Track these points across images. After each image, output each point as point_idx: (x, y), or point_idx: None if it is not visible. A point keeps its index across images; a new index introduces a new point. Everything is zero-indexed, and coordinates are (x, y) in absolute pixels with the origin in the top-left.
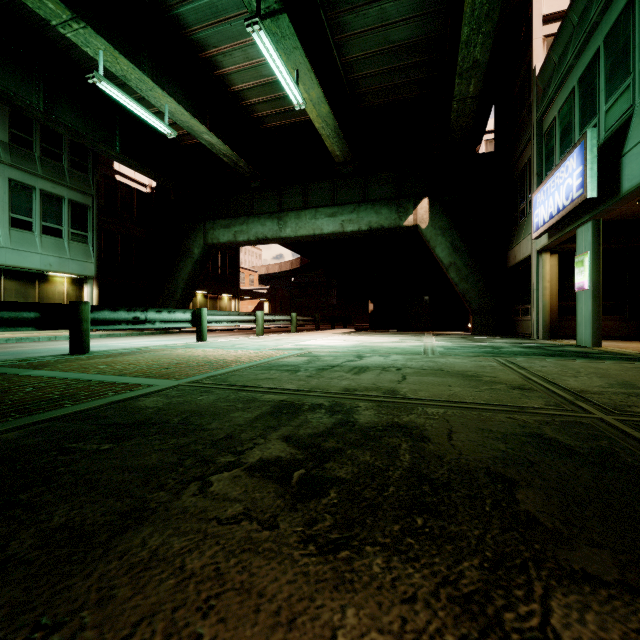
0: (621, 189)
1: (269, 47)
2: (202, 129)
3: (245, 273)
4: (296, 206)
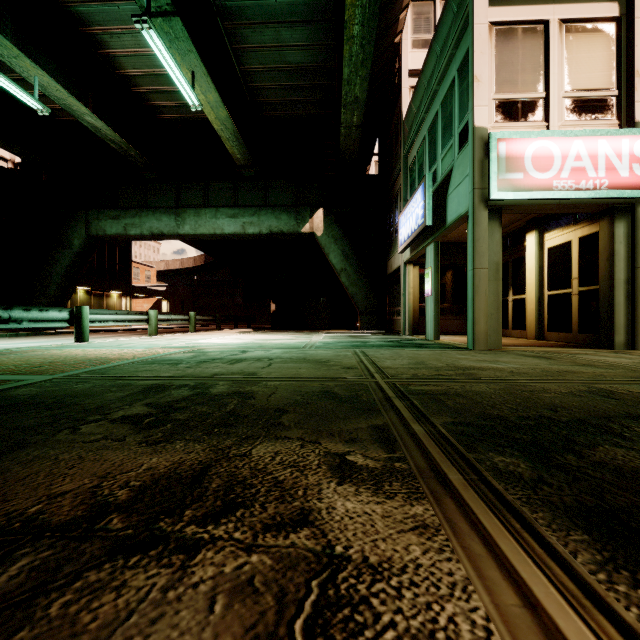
0: (446, 221)
1: (160, 47)
2: (83, 110)
3: (140, 268)
4: (196, 203)
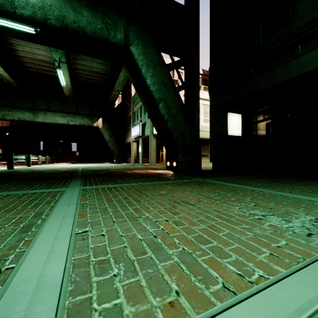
0: (145, 135)
1: (61, 73)
2: (1, 70)
3: None
4: (43, 108)
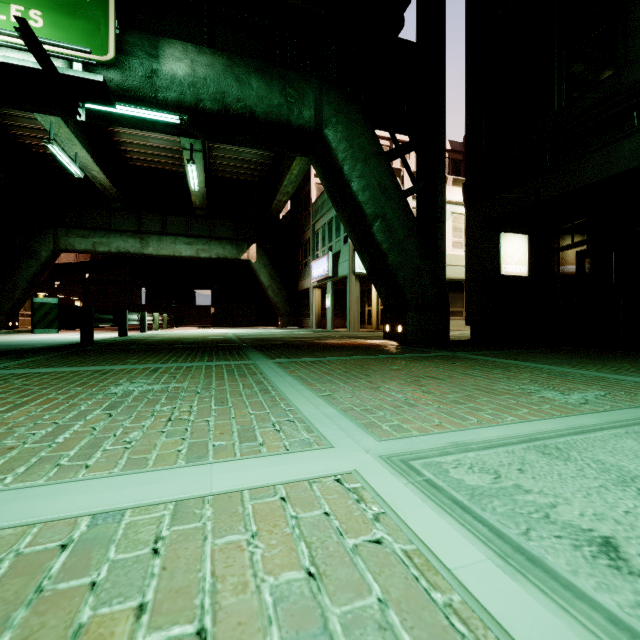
0: (338, 275)
1: (194, 170)
2: (95, 169)
3: None
4: (155, 230)
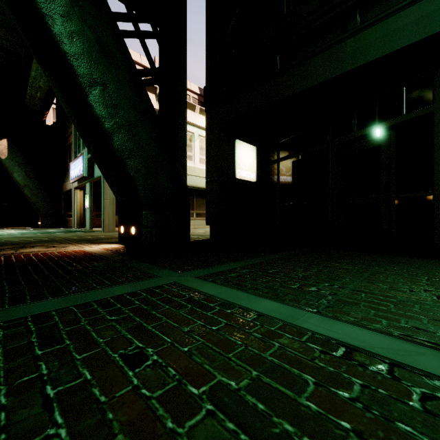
0: (94, 176)
1: None
2: None
3: None
4: None
